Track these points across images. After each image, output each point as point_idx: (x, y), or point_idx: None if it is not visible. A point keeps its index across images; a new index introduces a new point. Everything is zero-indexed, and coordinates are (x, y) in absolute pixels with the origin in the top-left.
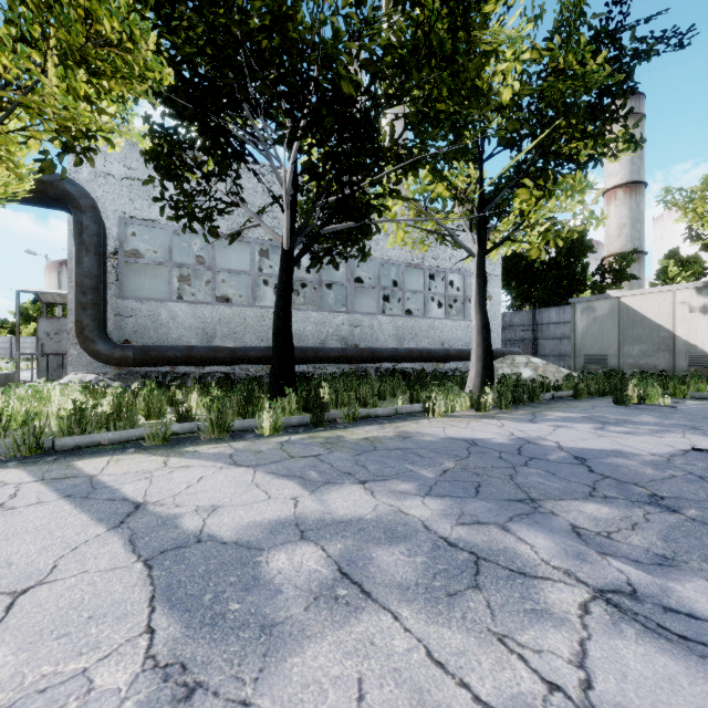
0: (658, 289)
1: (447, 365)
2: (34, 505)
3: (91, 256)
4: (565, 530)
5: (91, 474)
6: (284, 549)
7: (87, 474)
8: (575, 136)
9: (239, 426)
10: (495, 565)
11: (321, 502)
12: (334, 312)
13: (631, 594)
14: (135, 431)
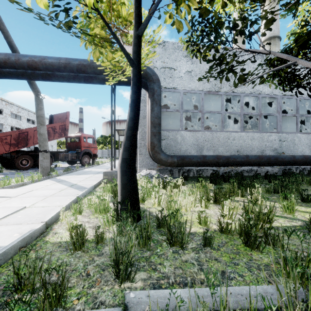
0: None
1: None
2: None
3: (157, 106)
4: None
5: None
6: None
7: None
8: None
9: None
10: None
11: None
12: (269, 132)
13: None
14: None
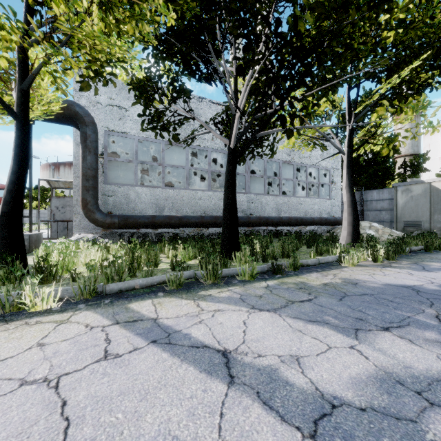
0: None
1: (308, 228)
2: (134, 351)
3: (91, 155)
4: None
5: (151, 317)
6: (436, 420)
7: (148, 317)
8: (425, 68)
9: (222, 273)
10: None
11: (383, 353)
12: (238, 193)
13: None
14: (156, 278)
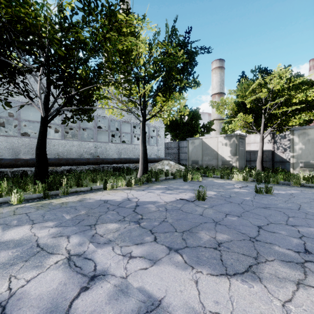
0: (213, 136)
1: None
2: None
3: None
4: (90, 235)
5: None
6: None
7: None
8: (175, 79)
9: (2, 200)
10: (44, 252)
11: (2, 235)
12: (87, 141)
13: (80, 255)
14: None
